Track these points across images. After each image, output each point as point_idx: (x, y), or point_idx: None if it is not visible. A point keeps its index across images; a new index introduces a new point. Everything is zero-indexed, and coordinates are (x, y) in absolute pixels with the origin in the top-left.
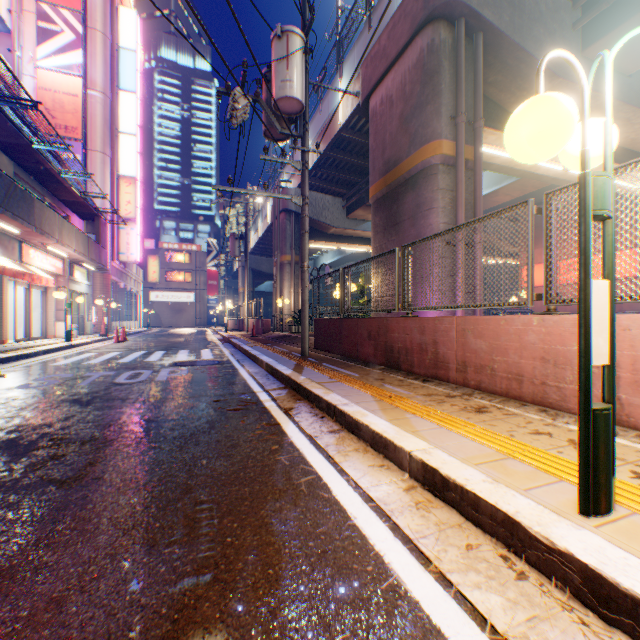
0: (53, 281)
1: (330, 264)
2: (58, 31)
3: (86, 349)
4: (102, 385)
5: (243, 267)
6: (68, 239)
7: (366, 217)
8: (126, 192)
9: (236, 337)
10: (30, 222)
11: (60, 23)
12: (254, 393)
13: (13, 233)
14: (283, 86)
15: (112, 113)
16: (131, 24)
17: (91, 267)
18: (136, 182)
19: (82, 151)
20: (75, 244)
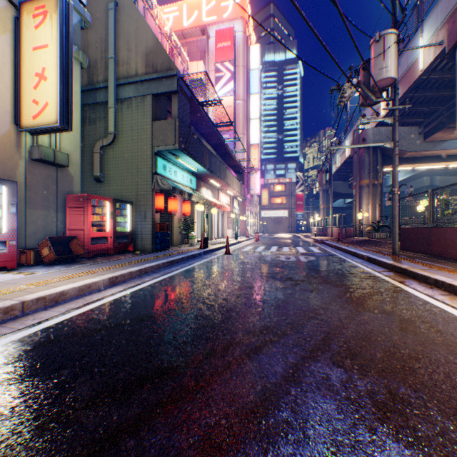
0: (229, 208)
1: (400, 181)
2: (223, 75)
3: (245, 244)
4: (277, 261)
5: (322, 190)
6: (234, 186)
7: (445, 137)
8: (253, 153)
9: (326, 240)
10: (224, 180)
11: (224, 71)
12: (369, 272)
13: (216, 186)
14: (379, 73)
15: (246, 110)
16: (255, 54)
17: (240, 199)
18: (258, 146)
19: (233, 136)
20: (236, 188)
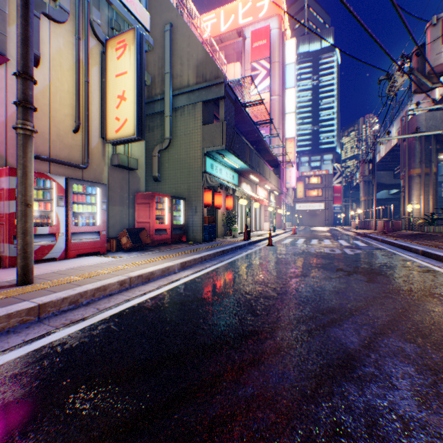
0: (266, 202)
1: None
2: (258, 73)
3: (283, 236)
4: (322, 253)
5: (363, 181)
6: (271, 180)
7: None
8: (288, 147)
9: (369, 233)
10: (263, 175)
11: (259, 69)
12: (426, 266)
13: (254, 181)
14: (436, 57)
15: (282, 105)
16: (291, 48)
17: (276, 193)
18: (294, 140)
19: (268, 131)
20: (273, 182)
